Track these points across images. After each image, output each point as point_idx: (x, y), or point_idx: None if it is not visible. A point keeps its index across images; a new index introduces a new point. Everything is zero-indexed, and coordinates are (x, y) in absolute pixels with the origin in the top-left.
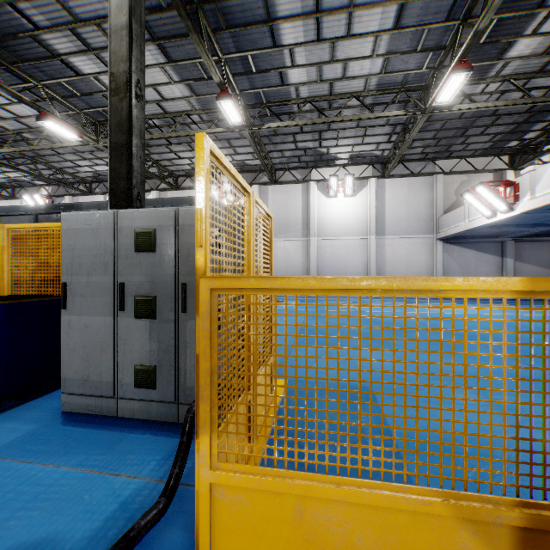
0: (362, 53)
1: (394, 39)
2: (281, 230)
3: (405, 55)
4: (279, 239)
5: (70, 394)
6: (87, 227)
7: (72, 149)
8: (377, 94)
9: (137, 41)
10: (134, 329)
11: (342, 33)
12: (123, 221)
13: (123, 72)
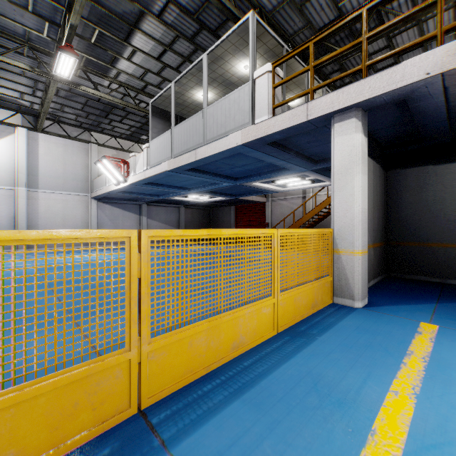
0: None
1: None
2: None
3: (17, 7)
4: None
5: None
6: None
7: None
8: None
9: None
10: None
11: None
12: None
13: None
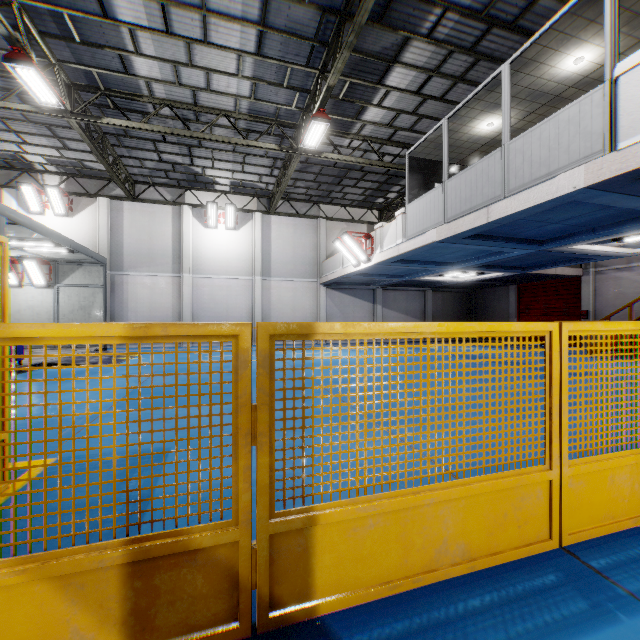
0: (226, 68)
1: (259, 65)
2: (143, 262)
3: (273, 86)
4: (140, 273)
5: None
6: None
7: None
8: (250, 119)
9: None
10: None
11: (198, 36)
12: None
13: None
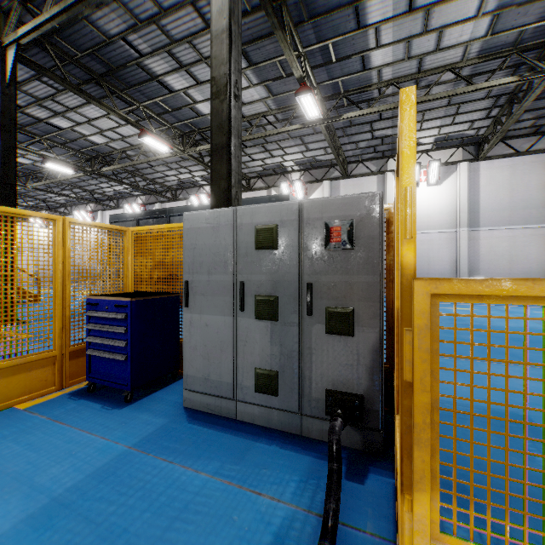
0: (463, 16)
1: None
2: None
3: (522, 7)
4: None
5: (191, 391)
6: (207, 225)
7: (162, 161)
8: (479, 62)
9: (235, 42)
10: (254, 330)
11: None
12: (243, 218)
13: (223, 75)
